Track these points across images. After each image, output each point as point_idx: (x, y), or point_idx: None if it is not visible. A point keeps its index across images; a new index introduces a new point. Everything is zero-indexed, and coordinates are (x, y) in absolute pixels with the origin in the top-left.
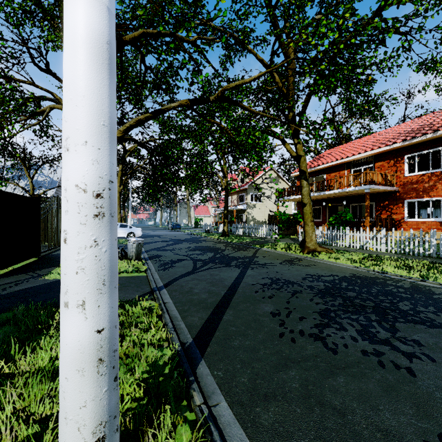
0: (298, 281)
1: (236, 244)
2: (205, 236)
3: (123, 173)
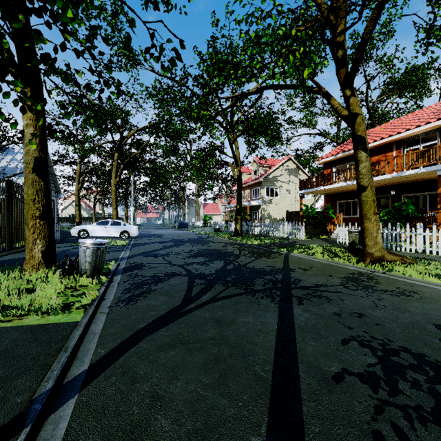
0: None
1: (253, 247)
2: (214, 236)
3: (119, 163)
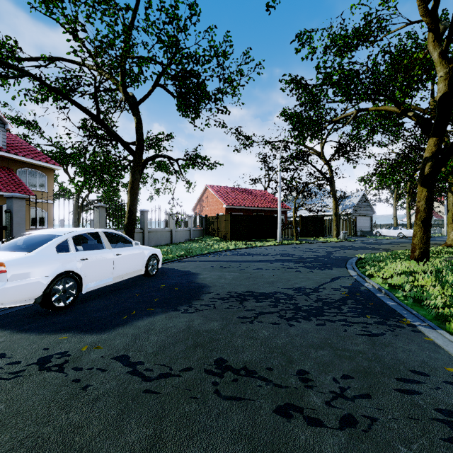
0: (355, 246)
1: None
2: None
3: (411, 188)
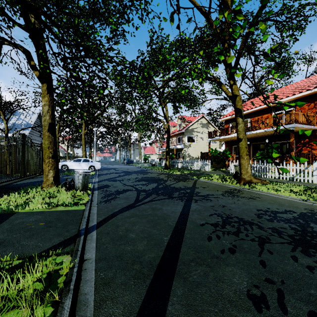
0: (253, 220)
1: (176, 176)
2: (151, 169)
3: (87, 120)
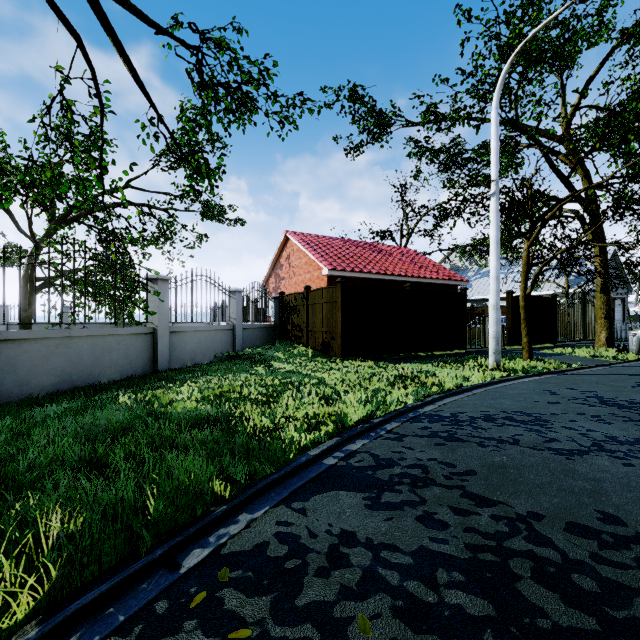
0: None
1: None
2: None
3: None
